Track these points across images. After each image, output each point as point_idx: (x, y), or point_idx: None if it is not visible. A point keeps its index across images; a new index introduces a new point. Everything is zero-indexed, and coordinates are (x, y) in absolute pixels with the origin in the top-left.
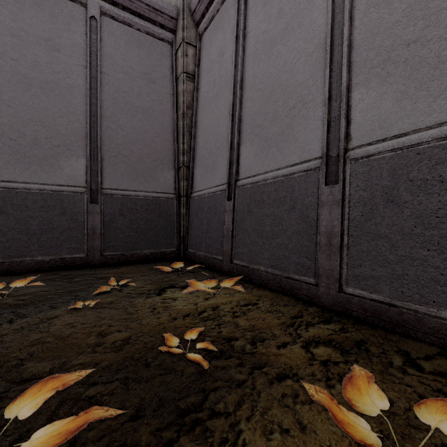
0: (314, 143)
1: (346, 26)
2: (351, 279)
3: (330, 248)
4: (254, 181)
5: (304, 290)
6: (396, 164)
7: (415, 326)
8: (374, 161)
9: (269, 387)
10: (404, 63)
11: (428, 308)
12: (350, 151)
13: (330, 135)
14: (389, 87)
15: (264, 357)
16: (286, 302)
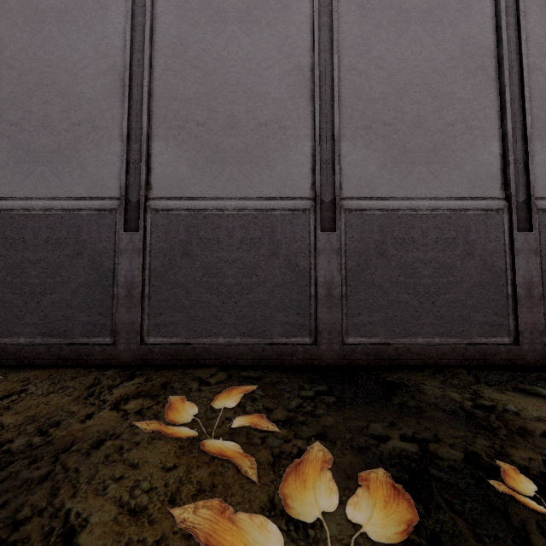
0: (109, 180)
1: (147, 72)
2: (153, 329)
3: (130, 300)
4: (3, 208)
5: (98, 354)
6: (190, 222)
7: (204, 356)
8: (173, 216)
9: (88, 459)
10: (196, 139)
11: (212, 339)
12: (151, 200)
13: (129, 177)
14: (184, 153)
15: (68, 438)
16: (74, 374)
